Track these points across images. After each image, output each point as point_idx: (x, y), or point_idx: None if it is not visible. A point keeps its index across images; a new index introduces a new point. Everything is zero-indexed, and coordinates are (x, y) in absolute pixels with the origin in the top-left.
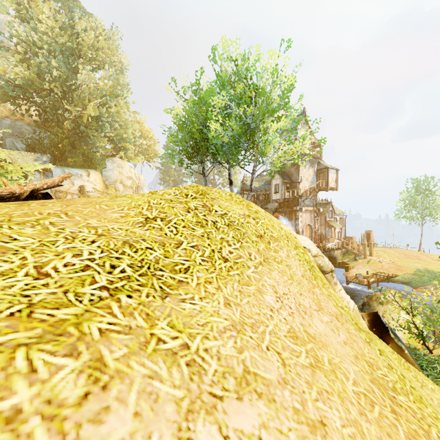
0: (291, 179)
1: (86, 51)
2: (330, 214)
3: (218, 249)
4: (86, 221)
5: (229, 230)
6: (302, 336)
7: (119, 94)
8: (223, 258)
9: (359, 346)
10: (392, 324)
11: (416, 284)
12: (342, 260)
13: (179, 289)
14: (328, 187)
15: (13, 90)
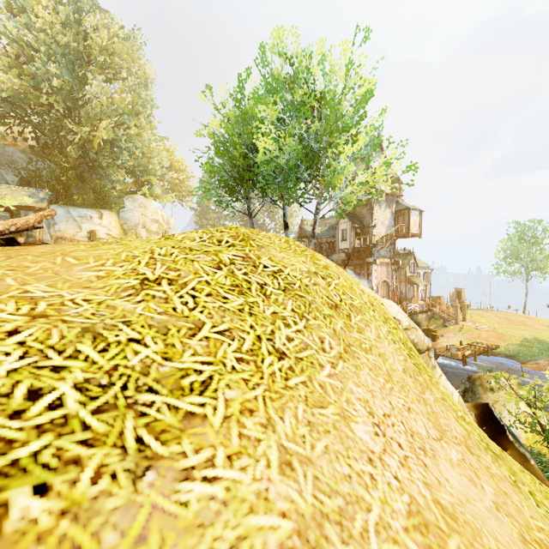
0: (363, 222)
1: (98, 55)
2: (412, 268)
3: (267, 335)
4: (25, 286)
5: (287, 298)
6: (435, 519)
7: (140, 112)
8: (276, 352)
9: (515, 504)
10: (505, 419)
11: (524, 359)
12: (427, 327)
13: (184, 437)
14: (410, 233)
15: (1, 105)
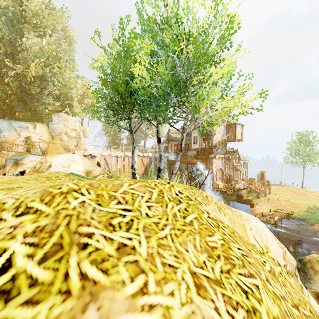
0: (207, 132)
1: (31, 17)
2: (236, 160)
3: None
4: None
5: None
6: None
7: (61, 57)
8: None
9: None
10: None
11: (311, 221)
12: (247, 198)
13: None
14: (236, 139)
15: None
